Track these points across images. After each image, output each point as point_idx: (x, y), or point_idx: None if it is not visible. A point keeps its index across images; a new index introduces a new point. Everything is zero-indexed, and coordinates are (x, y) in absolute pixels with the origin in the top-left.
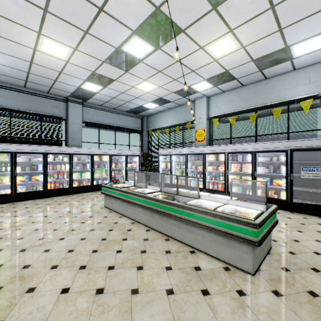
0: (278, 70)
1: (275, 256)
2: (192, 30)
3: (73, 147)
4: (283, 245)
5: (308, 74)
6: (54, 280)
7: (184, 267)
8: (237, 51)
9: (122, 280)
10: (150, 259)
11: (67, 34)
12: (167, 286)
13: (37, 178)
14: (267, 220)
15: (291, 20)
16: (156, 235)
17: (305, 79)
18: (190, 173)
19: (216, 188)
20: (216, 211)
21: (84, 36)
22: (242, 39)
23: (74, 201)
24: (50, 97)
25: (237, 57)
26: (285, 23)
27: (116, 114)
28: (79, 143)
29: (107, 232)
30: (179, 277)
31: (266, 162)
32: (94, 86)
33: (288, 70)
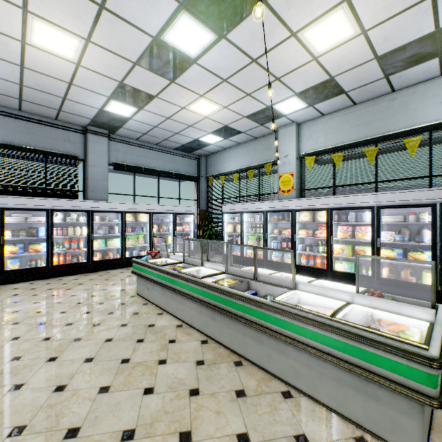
0: (415, 75)
1: None
2: None
3: (94, 201)
4: None
5: None
6: None
7: (275, 436)
8: (353, 40)
9: None
10: (207, 411)
11: (71, 12)
12: None
13: (38, 248)
14: None
15: None
16: (218, 353)
17: None
18: (271, 240)
19: (312, 264)
20: (336, 321)
21: (99, 14)
22: (363, 16)
23: (93, 284)
24: (60, 125)
25: (352, 52)
26: None
27: (160, 152)
28: (104, 195)
29: (133, 346)
30: None
31: (394, 224)
32: (123, 106)
33: (432, 75)
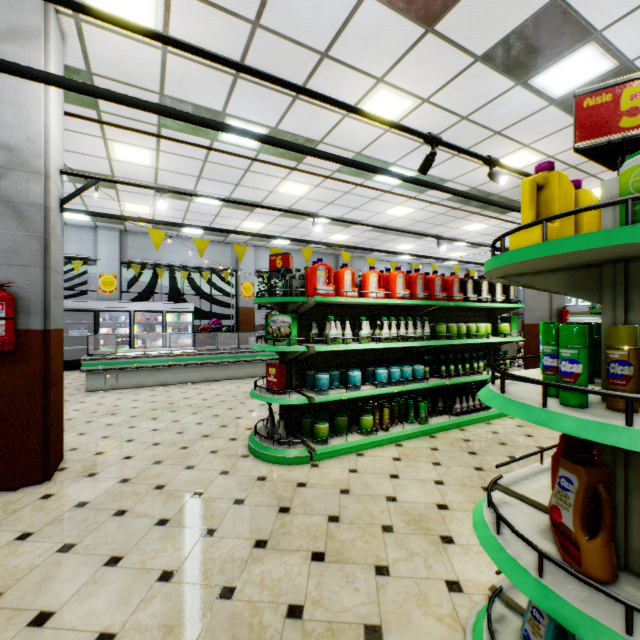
0: None
1: None
2: None
3: None
4: None
5: (81, 234)
6: None
7: None
8: None
9: None
10: None
11: None
12: None
13: None
14: None
15: None
16: None
17: (78, 238)
18: None
19: None
20: None
21: None
22: None
23: None
24: None
25: None
26: None
27: None
28: None
29: None
30: None
31: None
32: None
33: None
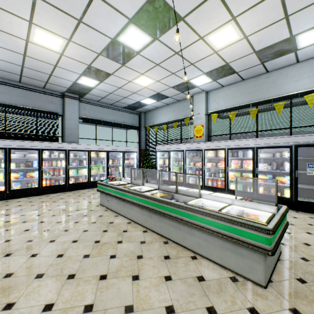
0: (281, 63)
1: (286, 263)
2: (192, 18)
3: (70, 143)
4: (293, 249)
5: (312, 66)
6: (37, 293)
7: (186, 277)
8: (239, 41)
9: (115, 293)
10: (147, 266)
11: (60, 24)
12: (166, 302)
13: (32, 175)
14: (279, 225)
15: (299, 5)
16: (153, 237)
17: (309, 72)
18: (189, 169)
19: (215, 185)
20: (221, 213)
21: (78, 25)
22: (244, 28)
23: (70, 198)
24: (46, 92)
25: (239, 48)
26: (292, 9)
27: (113, 110)
28: (76, 139)
29: (101, 234)
30: (180, 289)
31: (267, 159)
32: (90, 80)
33: (291, 63)
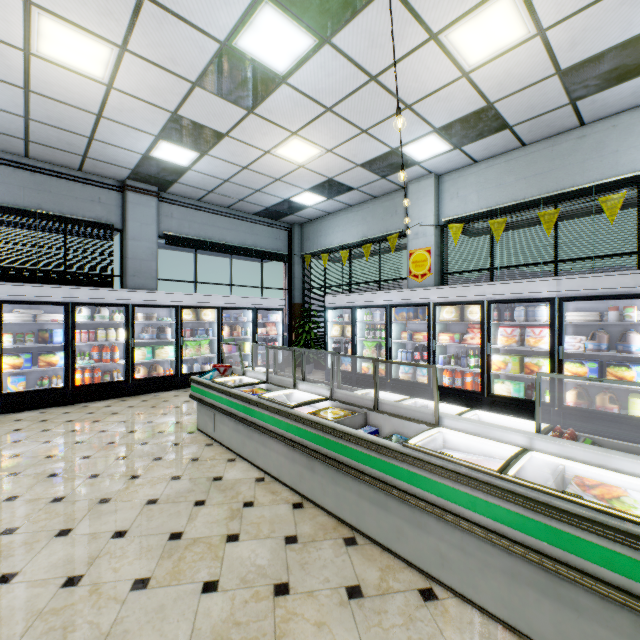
0: (617, 100)
1: None
2: None
3: (136, 291)
4: None
5: None
6: None
7: None
8: (525, 45)
9: None
10: (301, 622)
11: (96, 3)
12: None
13: (52, 361)
14: None
15: None
16: (319, 523)
17: None
18: (398, 348)
19: (459, 384)
20: (508, 481)
21: (139, 7)
22: (541, 6)
23: (133, 413)
24: (86, 179)
25: (522, 63)
26: None
27: (234, 219)
28: (151, 281)
29: (188, 512)
30: None
31: (584, 325)
32: (178, 150)
33: None
